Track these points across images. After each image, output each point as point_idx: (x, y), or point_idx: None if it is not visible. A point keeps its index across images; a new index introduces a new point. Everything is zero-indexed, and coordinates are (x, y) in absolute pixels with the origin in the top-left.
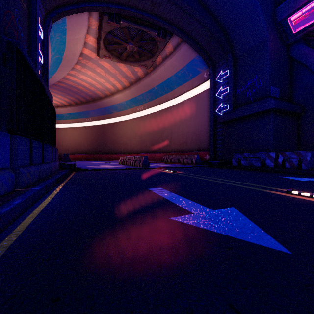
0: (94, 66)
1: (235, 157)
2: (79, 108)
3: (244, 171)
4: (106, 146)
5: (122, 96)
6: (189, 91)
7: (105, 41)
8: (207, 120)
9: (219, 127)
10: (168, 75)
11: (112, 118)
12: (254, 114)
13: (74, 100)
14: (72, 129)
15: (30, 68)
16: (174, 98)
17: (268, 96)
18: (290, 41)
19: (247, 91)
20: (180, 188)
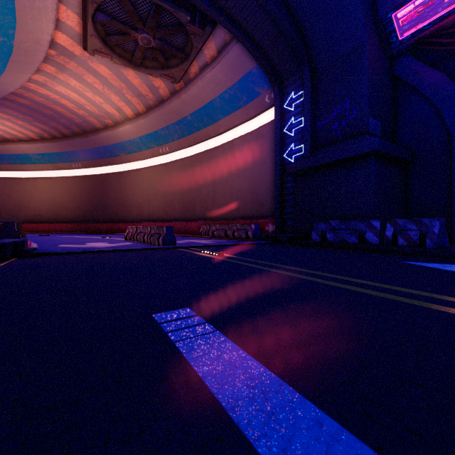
0: (82, 71)
1: (317, 228)
2: (58, 145)
3: (335, 251)
4: (108, 210)
5: (134, 128)
6: (241, 124)
7: (98, 23)
8: (270, 171)
9: (289, 181)
10: (208, 96)
11: (118, 165)
12: (346, 159)
13: (49, 131)
14: (47, 181)
15: None
16: (218, 135)
17: (365, 133)
18: (395, 52)
19: (332, 124)
20: (238, 309)
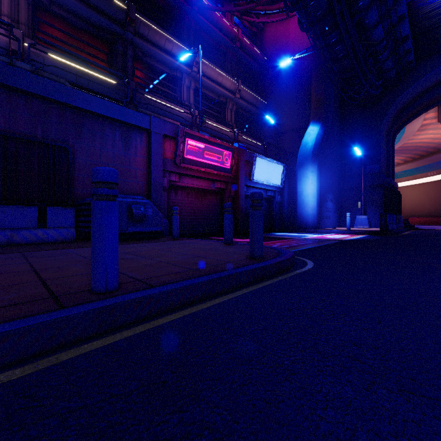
0: (436, 126)
1: None
2: (417, 163)
3: None
4: None
5: None
6: None
7: None
8: None
9: None
10: None
11: None
12: None
13: (410, 157)
14: (408, 188)
15: (397, 191)
16: None
17: None
18: None
19: None
20: None
